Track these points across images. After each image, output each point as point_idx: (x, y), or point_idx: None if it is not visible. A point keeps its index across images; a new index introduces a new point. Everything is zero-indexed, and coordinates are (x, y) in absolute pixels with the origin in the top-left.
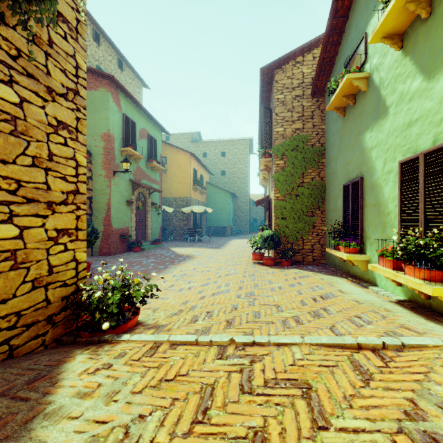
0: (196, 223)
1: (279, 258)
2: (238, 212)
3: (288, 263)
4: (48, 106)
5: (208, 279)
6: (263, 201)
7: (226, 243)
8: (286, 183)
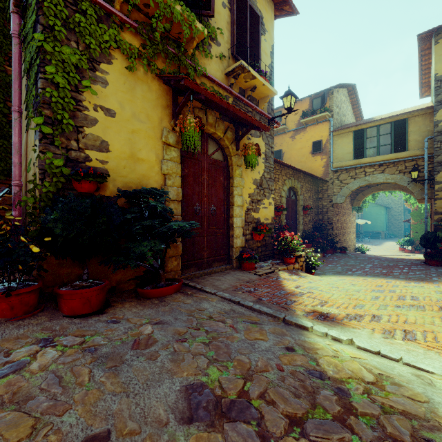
0: (357, 229)
1: (414, 250)
2: (392, 220)
3: (418, 252)
4: (353, 218)
5: (378, 253)
6: (408, 221)
7: (382, 243)
8: (418, 216)
